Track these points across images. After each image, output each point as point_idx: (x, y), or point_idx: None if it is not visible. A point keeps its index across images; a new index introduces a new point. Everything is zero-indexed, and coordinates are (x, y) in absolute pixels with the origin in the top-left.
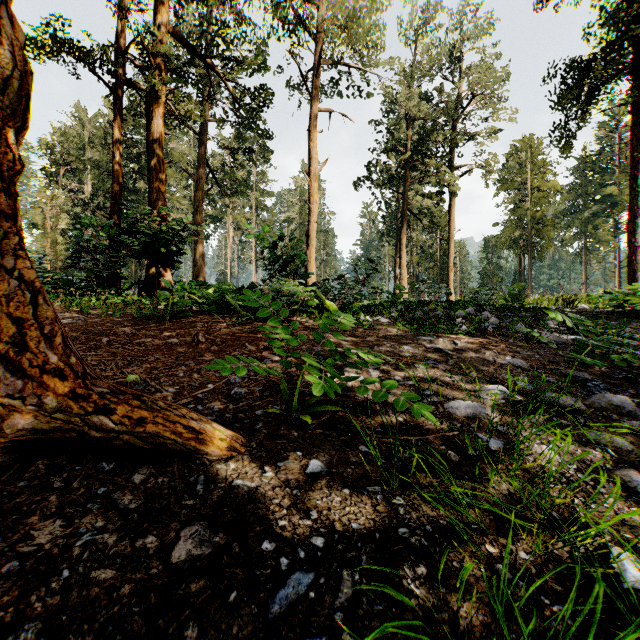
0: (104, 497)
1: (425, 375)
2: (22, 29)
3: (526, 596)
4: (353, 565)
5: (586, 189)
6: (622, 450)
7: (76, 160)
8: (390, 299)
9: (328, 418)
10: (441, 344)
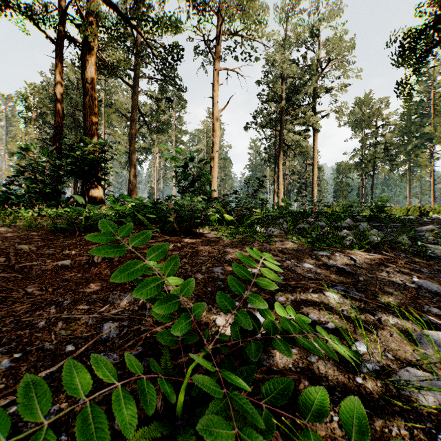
0: None
1: (341, 310)
2: None
3: None
4: None
5: (410, 128)
6: None
7: (44, 107)
8: (278, 211)
9: None
10: (339, 260)
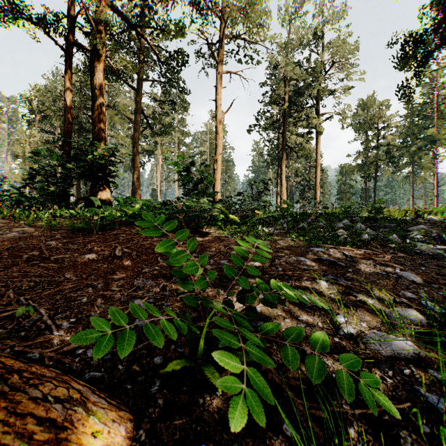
0: None
1: (329, 293)
2: None
3: None
4: None
5: (413, 130)
6: None
7: (48, 109)
8: (280, 212)
9: None
10: (333, 255)
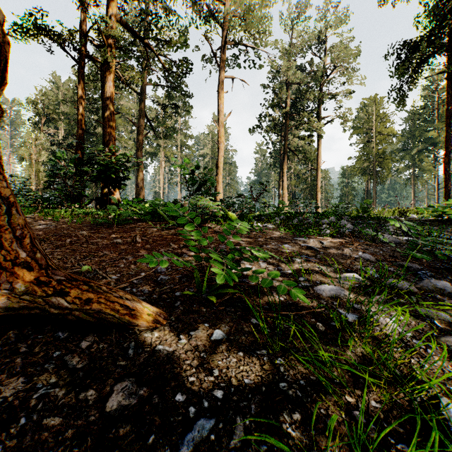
0: (58, 359)
1: (300, 266)
2: (2, 11)
3: (378, 440)
4: (245, 412)
5: (414, 133)
6: (445, 322)
7: (53, 113)
8: (275, 211)
9: (228, 298)
10: (311, 243)
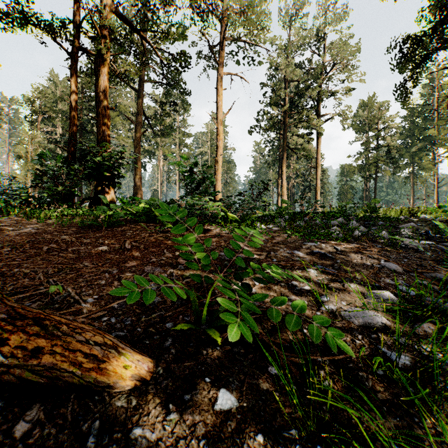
0: None
1: (317, 279)
2: None
3: None
4: None
5: (413, 131)
6: None
7: (50, 110)
8: (278, 211)
9: None
10: (324, 249)
